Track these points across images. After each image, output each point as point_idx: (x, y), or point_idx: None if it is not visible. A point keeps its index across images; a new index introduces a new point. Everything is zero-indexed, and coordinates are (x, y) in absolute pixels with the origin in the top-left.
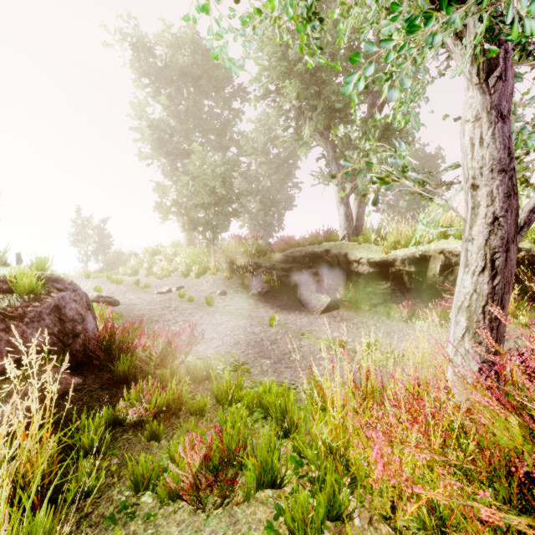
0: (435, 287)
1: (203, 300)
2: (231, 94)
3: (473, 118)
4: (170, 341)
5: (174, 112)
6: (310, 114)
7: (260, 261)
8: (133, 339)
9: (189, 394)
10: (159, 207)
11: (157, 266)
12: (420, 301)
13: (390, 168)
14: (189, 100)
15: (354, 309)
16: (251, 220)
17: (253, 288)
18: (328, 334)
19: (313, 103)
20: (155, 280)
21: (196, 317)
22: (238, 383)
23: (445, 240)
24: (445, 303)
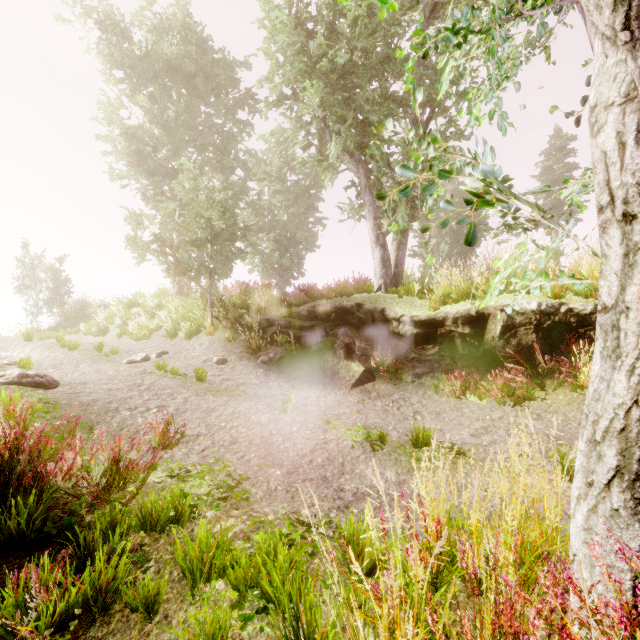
0: (493, 353)
1: (192, 372)
2: (237, 101)
3: (621, 100)
4: (116, 458)
5: (158, 118)
6: (337, 127)
7: (272, 317)
8: (42, 466)
9: (129, 576)
10: (132, 243)
11: (134, 322)
12: (476, 370)
13: (481, 182)
14: (179, 104)
15: (394, 381)
16: (263, 263)
17: (263, 354)
18: (361, 420)
19: (341, 113)
20: (130, 342)
21: (178, 399)
22: (222, 540)
23: (507, 294)
24: (507, 375)
